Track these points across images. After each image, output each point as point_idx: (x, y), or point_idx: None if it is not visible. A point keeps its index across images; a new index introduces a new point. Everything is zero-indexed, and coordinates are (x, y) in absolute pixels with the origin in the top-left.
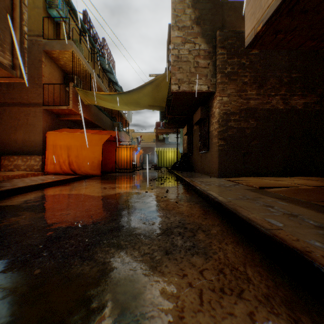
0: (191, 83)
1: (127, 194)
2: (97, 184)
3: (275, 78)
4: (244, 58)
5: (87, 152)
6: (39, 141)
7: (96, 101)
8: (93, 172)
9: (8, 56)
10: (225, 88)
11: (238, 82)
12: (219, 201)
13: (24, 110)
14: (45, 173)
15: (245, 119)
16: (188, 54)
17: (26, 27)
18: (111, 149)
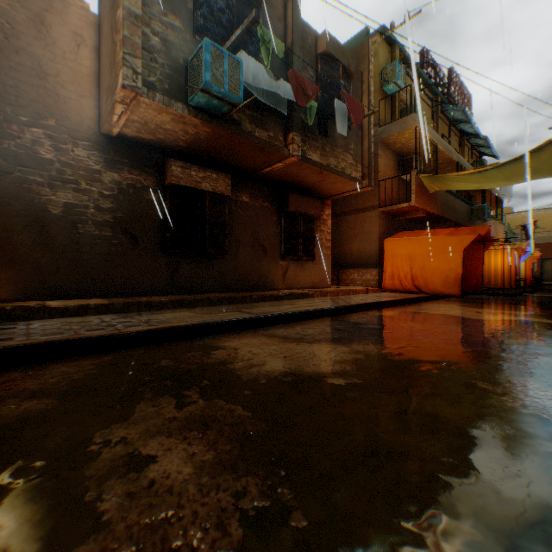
0: None
1: (523, 322)
2: (461, 307)
3: None
4: None
5: (438, 262)
6: (374, 251)
7: (448, 185)
8: (447, 291)
9: (358, 169)
10: None
11: None
12: None
13: (358, 217)
14: (382, 290)
15: None
16: None
17: (372, 130)
18: (472, 255)
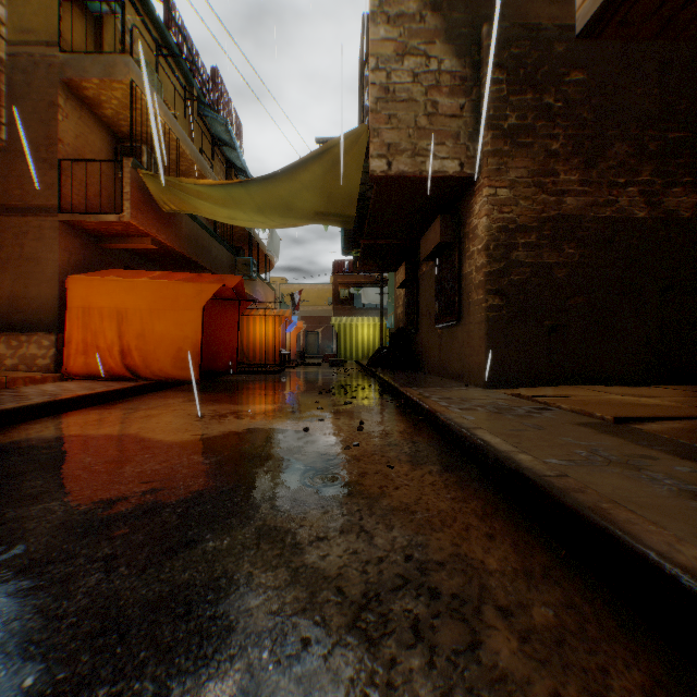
0: (419, 154)
1: (254, 435)
2: (186, 405)
3: (625, 143)
4: (550, 92)
5: (167, 324)
6: (50, 299)
7: (190, 204)
8: (182, 373)
9: None
10: (503, 166)
11: (536, 152)
12: (526, 471)
13: (14, 223)
14: (63, 377)
15: (553, 242)
16: (412, 83)
17: (2, 7)
18: (227, 319)
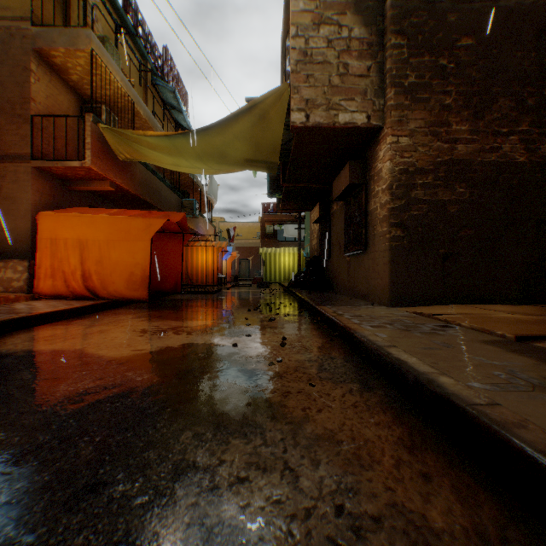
0: (333, 108)
1: (188, 350)
2: (134, 321)
3: (508, 98)
4: (443, 55)
5: (121, 253)
6: (24, 231)
7: (142, 153)
8: (133, 293)
9: None
10: (404, 118)
11: (432, 106)
12: (453, 398)
13: None
14: (34, 297)
15: (447, 183)
16: (326, 48)
17: None
18: (173, 249)
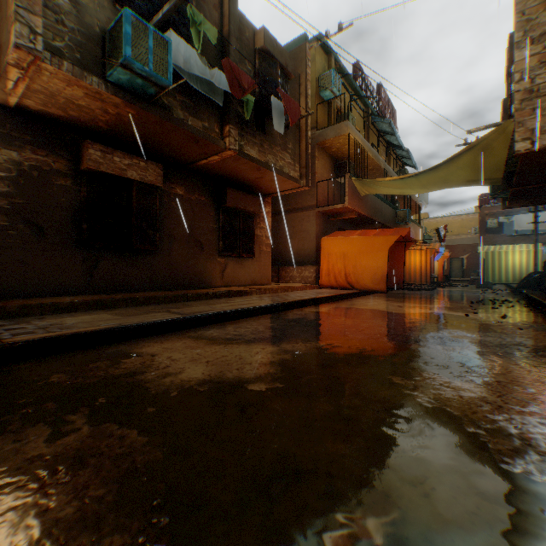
0: None
1: (436, 314)
2: (386, 302)
3: None
4: None
5: (368, 260)
6: (312, 249)
7: (377, 189)
8: (376, 287)
9: (296, 168)
10: None
11: None
12: None
13: (298, 215)
14: (319, 287)
15: None
16: None
17: (309, 131)
18: (396, 254)
